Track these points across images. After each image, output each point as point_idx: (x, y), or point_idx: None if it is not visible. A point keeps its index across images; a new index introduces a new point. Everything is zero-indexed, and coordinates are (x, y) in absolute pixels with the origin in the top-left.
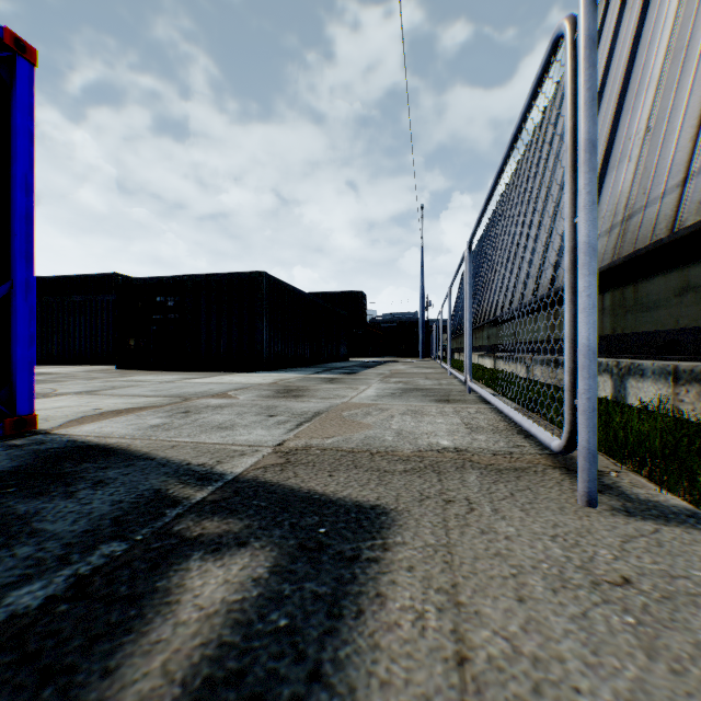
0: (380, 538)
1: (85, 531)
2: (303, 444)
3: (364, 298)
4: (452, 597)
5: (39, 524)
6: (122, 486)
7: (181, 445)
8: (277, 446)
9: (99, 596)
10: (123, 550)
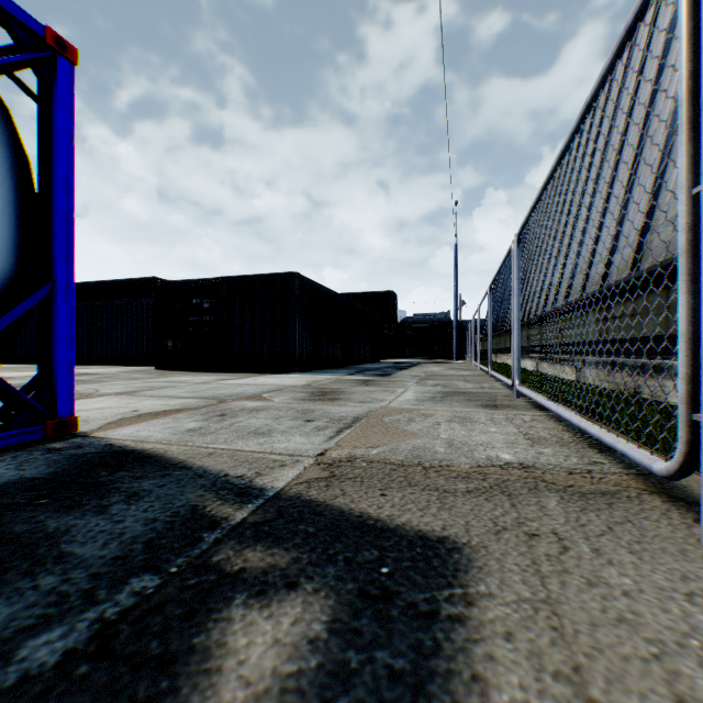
0: (458, 585)
1: (115, 558)
2: (347, 454)
3: (395, 298)
4: (579, 689)
5: (68, 545)
6: (156, 501)
7: (217, 452)
8: (319, 456)
9: (125, 654)
10: (155, 586)
